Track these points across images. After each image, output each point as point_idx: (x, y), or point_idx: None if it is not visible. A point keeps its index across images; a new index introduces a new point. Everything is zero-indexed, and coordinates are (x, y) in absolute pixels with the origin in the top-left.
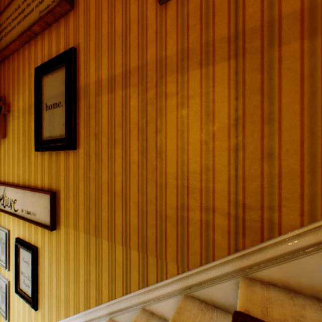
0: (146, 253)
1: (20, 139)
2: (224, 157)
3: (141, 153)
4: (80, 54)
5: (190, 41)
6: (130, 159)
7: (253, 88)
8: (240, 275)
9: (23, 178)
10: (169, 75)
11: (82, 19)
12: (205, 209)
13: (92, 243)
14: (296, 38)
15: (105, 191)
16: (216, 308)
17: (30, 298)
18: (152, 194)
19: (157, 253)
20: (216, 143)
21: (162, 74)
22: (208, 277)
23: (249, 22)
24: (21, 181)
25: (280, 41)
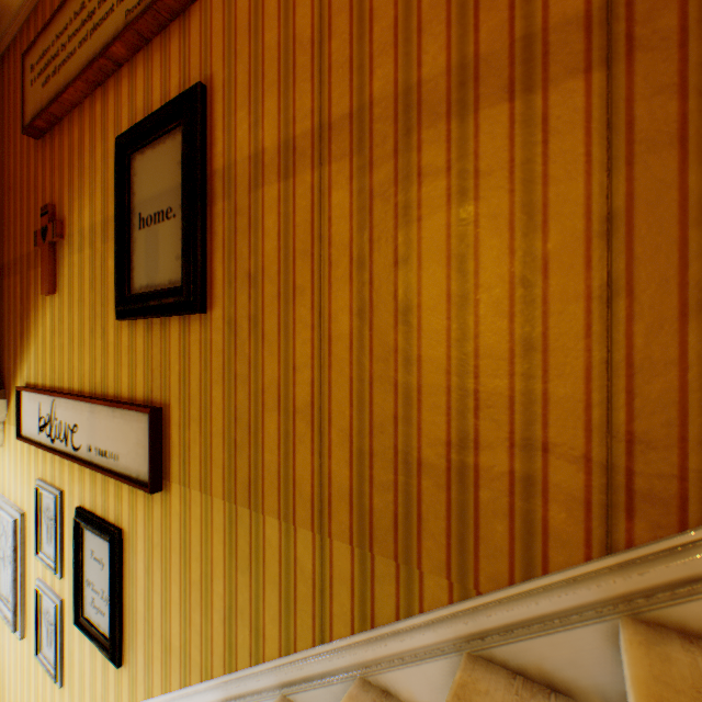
0: (370, 549)
1: (85, 295)
2: (573, 317)
3: (358, 315)
4: (215, 97)
5: (483, 37)
6: (331, 329)
7: (658, 138)
8: (619, 614)
9: (92, 378)
10: (427, 125)
11: (218, 18)
12: (521, 445)
13: (241, 522)
14: None
15: (271, 406)
16: (552, 691)
17: (107, 639)
18: (384, 412)
19: (397, 551)
20: (551, 283)
21: (411, 124)
22: (530, 614)
23: None
24: (87, 386)
25: None
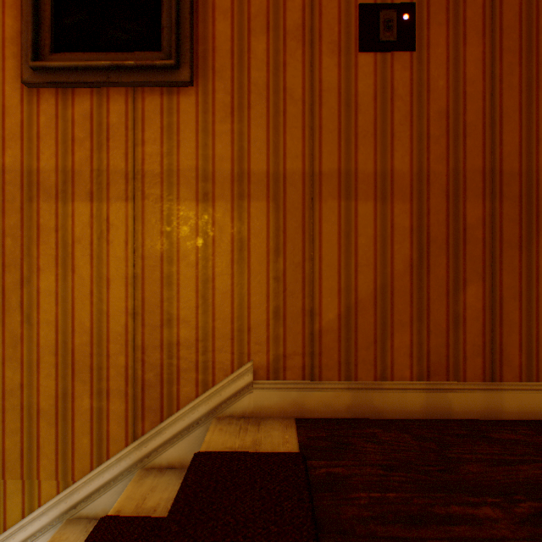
0: (4, 477)
1: None
2: (121, 323)
3: None
4: None
5: (78, 160)
6: None
7: (154, 243)
8: (139, 468)
9: None
10: (45, 198)
11: None
12: (97, 392)
13: None
14: (193, 198)
15: None
16: None
17: None
18: (15, 381)
19: (24, 473)
20: (112, 305)
21: (34, 194)
22: (101, 483)
23: (150, 163)
24: None
25: (179, 196)
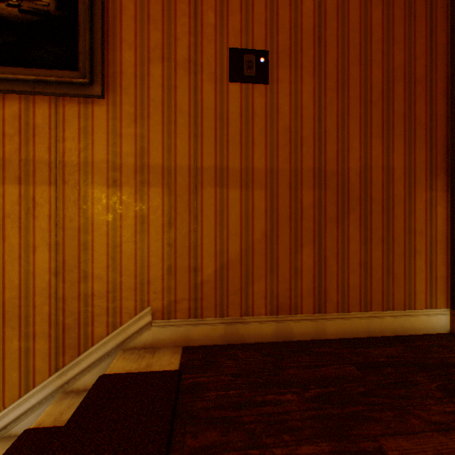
0: None
1: None
2: (46, 280)
3: None
4: None
5: (8, 151)
6: None
7: (73, 217)
8: (60, 393)
9: None
10: None
11: None
12: (25, 335)
13: None
14: (105, 183)
15: None
16: None
17: None
18: None
19: None
20: (37, 266)
21: None
22: (28, 407)
23: (70, 155)
24: None
25: (94, 181)
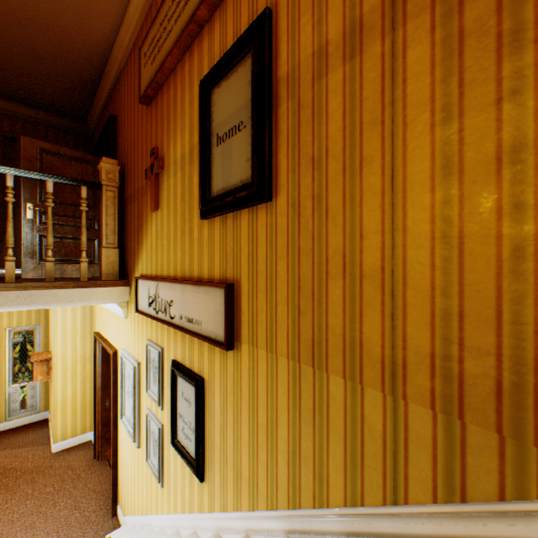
0: (459, 417)
1: (177, 207)
2: None
3: (442, 169)
4: (279, 16)
5: None
6: (405, 191)
7: None
8: None
9: (182, 267)
10: None
11: None
12: None
13: (304, 379)
14: None
15: (335, 274)
16: None
17: (193, 459)
18: (480, 268)
19: (500, 423)
20: None
21: None
22: None
23: None
24: (178, 273)
25: None
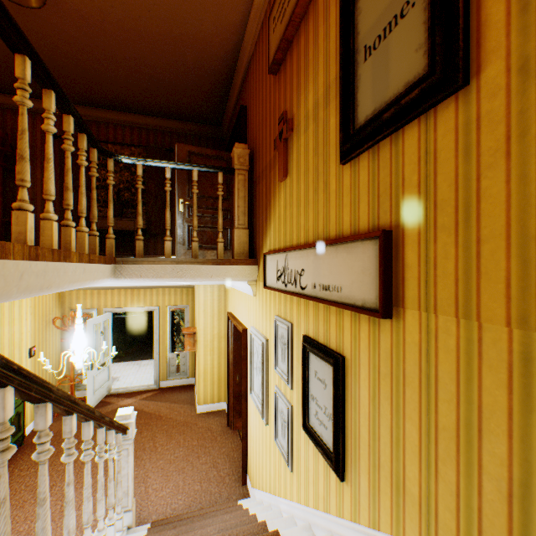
0: None
1: (308, 165)
2: None
3: None
4: None
5: None
6: None
7: None
8: None
9: (314, 230)
10: None
11: None
12: None
13: None
14: None
15: None
16: None
17: (329, 450)
18: None
19: None
20: None
21: None
22: None
23: None
24: (310, 238)
25: None
